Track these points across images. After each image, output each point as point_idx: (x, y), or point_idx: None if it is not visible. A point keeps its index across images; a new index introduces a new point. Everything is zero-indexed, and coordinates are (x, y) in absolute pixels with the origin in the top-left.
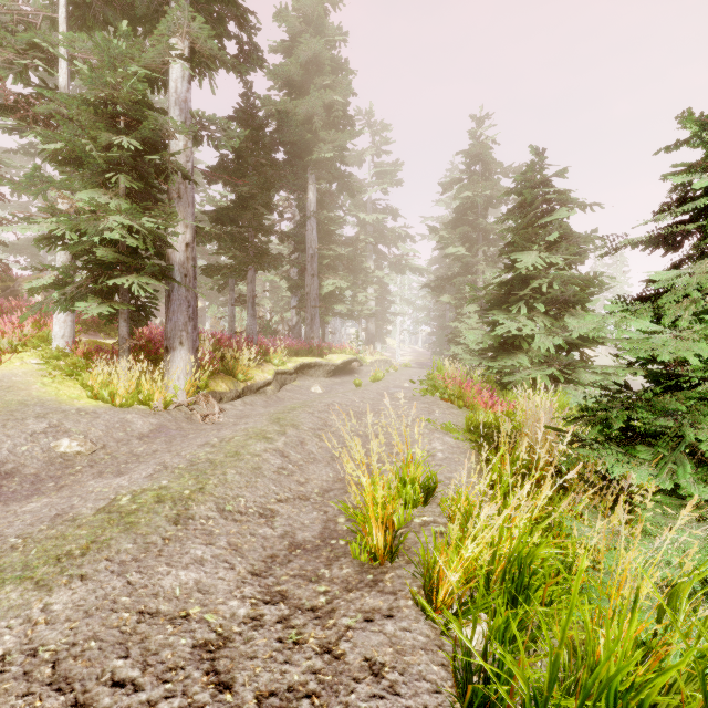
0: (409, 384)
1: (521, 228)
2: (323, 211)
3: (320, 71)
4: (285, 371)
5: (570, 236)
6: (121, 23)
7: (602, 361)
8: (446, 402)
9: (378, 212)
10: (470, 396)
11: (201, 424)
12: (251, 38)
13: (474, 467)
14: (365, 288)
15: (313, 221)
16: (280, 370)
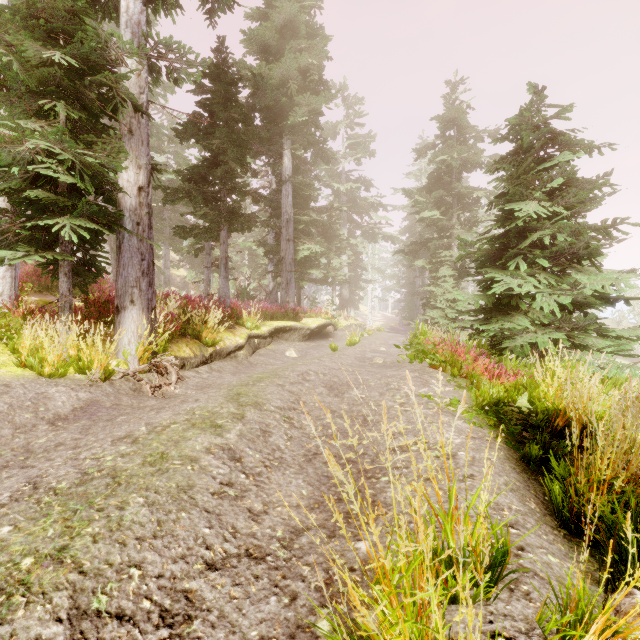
0: (385, 348)
1: (516, 176)
2: (298, 177)
3: (295, 36)
4: (259, 334)
5: (573, 183)
6: None
7: None
8: (435, 369)
9: (352, 182)
10: (465, 363)
11: (149, 397)
12: None
13: (516, 475)
14: (339, 254)
15: (289, 186)
16: (253, 333)
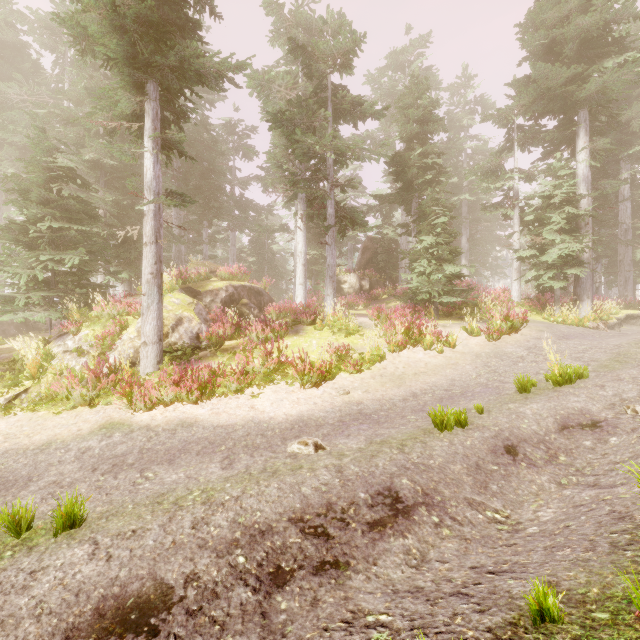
0: None
1: None
2: (637, 192)
3: None
4: (618, 318)
5: None
6: (556, 154)
7: None
8: None
9: None
10: None
11: None
12: (615, 119)
13: None
14: None
15: (626, 202)
16: (615, 317)
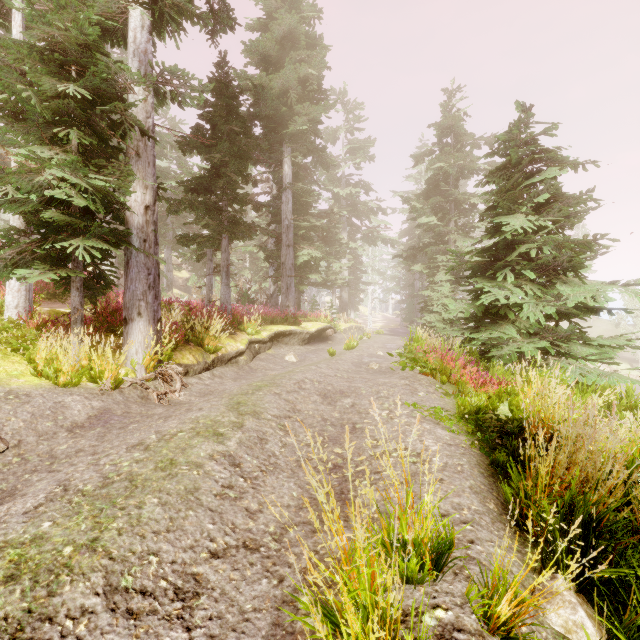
0: (383, 352)
1: (505, 190)
2: (298, 183)
3: (295, 46)
4: (260, 339)
5: (559, 197)
6: None
7: (564, 327)
8: (426, 376)
9: (352, 187)
10: (454, 371)
11: (156, 405)
12: None
13: (482, 479)
14: (339, 258)
15: (289, 193)
16: (254, 338)
